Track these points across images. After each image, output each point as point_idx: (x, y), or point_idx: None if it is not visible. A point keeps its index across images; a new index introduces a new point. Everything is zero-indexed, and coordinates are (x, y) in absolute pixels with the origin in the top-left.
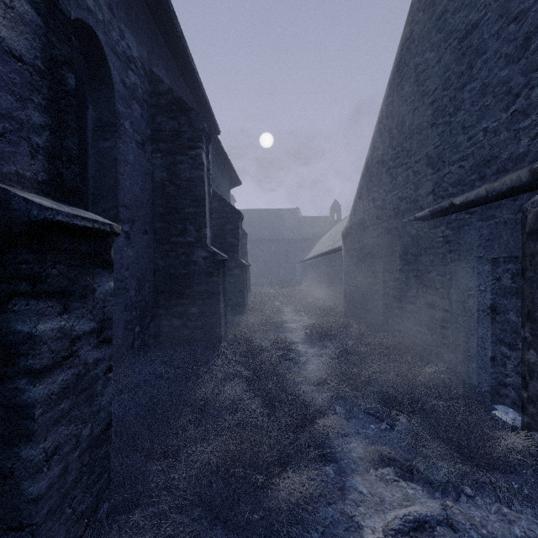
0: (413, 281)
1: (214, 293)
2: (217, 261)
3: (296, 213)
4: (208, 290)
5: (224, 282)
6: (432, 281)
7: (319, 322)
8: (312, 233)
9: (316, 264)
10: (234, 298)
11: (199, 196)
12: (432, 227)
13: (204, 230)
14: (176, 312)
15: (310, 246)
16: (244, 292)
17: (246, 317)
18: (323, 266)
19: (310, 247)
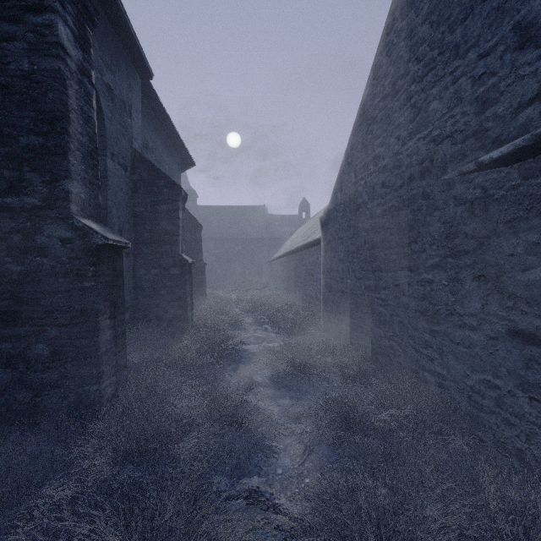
0: (471, 285)
1: (86, 313)
2: (91, 246)
3: (263, 211)
4: (73, 306)
5: (117, 290)
6: (536, 286)
7: (292, 345)
8: (279, 232)
9: (285, 264)
10: (172, 309)
11: (52, 111)
12: (536, 172)
13: (63, 183)
14: (1, 353)
15: (278, 246)
16: (186, 301)
17: (186, 337)
18: (293, 266)
19: (278, 247)
